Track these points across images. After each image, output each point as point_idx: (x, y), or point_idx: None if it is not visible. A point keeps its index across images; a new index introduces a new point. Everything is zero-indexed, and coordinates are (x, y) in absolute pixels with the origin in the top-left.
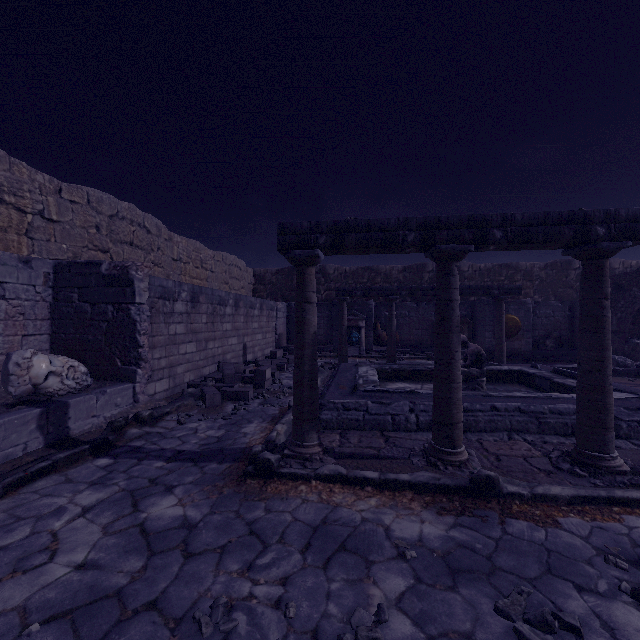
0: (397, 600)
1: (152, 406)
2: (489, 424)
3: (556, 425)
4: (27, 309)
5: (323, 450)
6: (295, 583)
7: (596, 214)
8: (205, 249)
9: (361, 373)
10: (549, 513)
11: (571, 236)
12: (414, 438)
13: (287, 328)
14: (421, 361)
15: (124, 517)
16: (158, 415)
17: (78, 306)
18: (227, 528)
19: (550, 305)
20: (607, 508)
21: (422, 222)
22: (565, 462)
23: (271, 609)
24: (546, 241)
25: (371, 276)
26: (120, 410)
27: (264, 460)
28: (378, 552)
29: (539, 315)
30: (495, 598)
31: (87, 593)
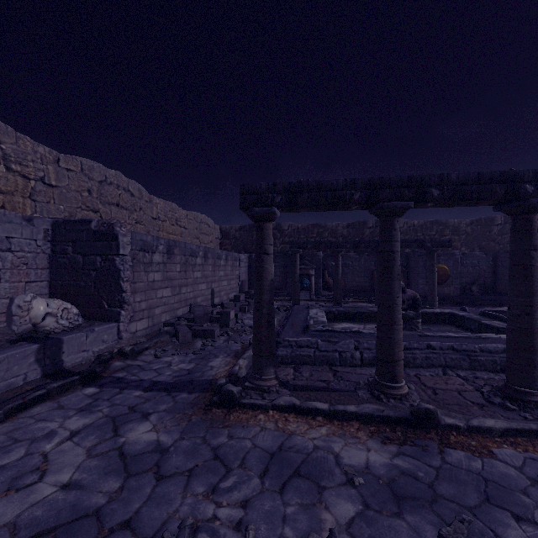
0: (347, 525)
1: (133, 342)
2: (425, 361)
3: (486, 362)
4: (29, 260)
5: (279, 383)
6: (254, 506)
7: (525, 173)
8: (179, 209)
9: (312, 315)
10: (484, 444)
11: (502, 193)
12: (359, 372)
13: (248, 276)
14: (363, 304)
15: (105, 441)
16: (138, 350)
17: (72, 257)
18: (194, 453)
19: (475, 256)
20: (537, 440)
21: (367, 182)
22: (496, 396)
23: (232, 531)
24: (479, 198)
25: (320, 231)
26: (106, 345)
27: (227, 392)
28: (329, 478)
29: (466, 265)
30: (438, 525)
31: (70, 512)
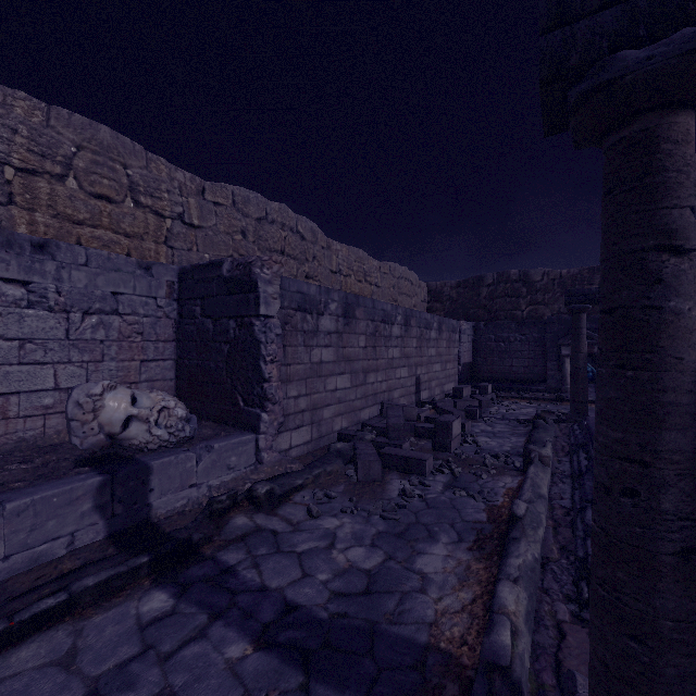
0: None
1: (281, 470)
2: None
3: None
4: (146, 327)
5: None
6: None
7: None
8: (369, 259)
9: None
10: None
11: None
12: None
13: (473, 356)
14: None
15: None
16: (282, 492)
17: (200, 323)
18: None
19: None
20: None
21: None
22: None
23: None
24: None
25: None
26: (235, 475)
27: None
28: None
29: None
30: None
31: None
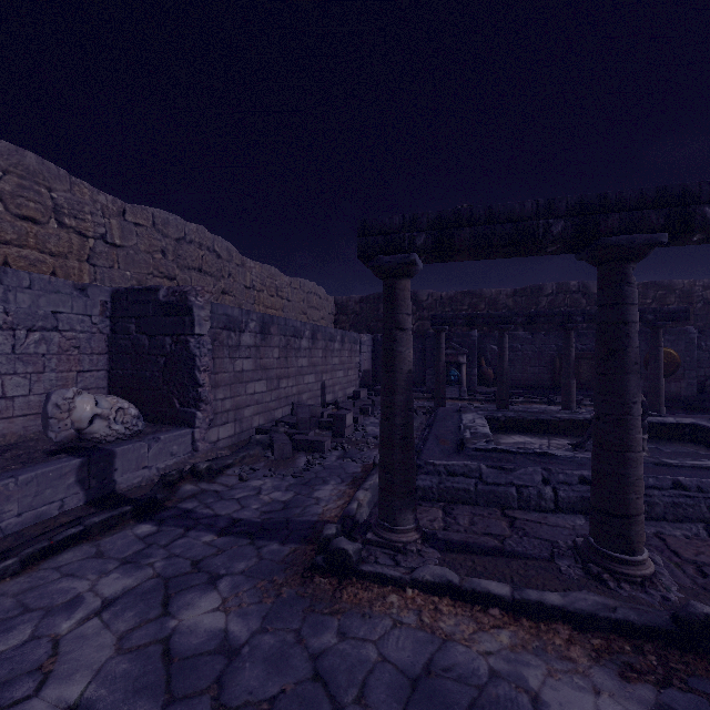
0: None
1: (213, 456)
2: (672, 509)
3: None
4: (82, 342)
5: (421, 537)
6: None
7: None
8: (281, 275)
9: (466, 422)
10: None
11: None
12: (553, 523)
13: (372, 364)
14: (540, 406)
15: (148, 623)
16: (218, 468)
17: (135, 338)
18: (281, 662)
19: None
20: None
21: (576, 203)
22: None
23: None
24: None
25: (473, 302)
26: (176, 460)
27: (338, 550)
28: None
29: (705, 348)
30: None
31: None
